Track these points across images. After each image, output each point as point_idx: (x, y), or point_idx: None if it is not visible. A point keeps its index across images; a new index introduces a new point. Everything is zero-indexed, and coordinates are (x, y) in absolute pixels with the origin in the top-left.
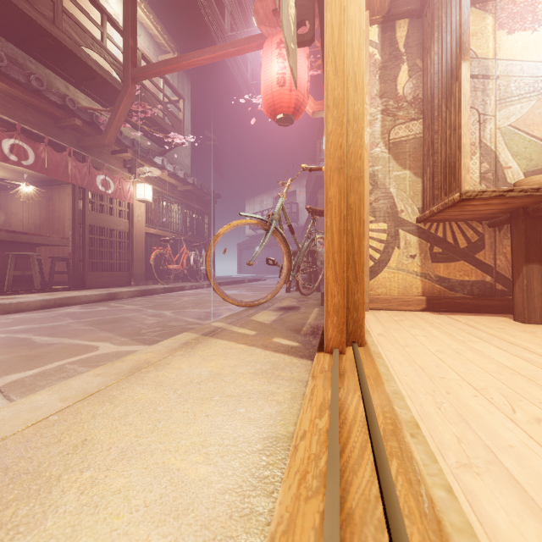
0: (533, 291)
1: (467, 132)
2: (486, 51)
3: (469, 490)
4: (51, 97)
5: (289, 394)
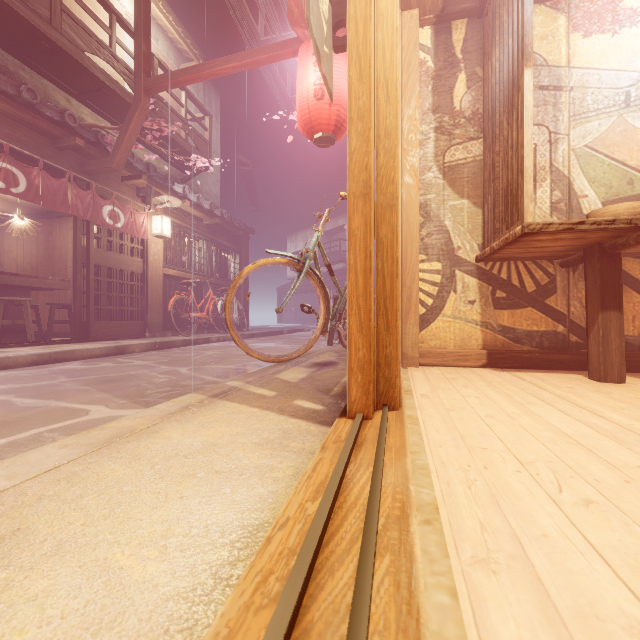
0: (611, 344)
1: (529, 153)
2: (558, 57)
3: (478, 594)
4: (46, 112)
5: (292, 469)
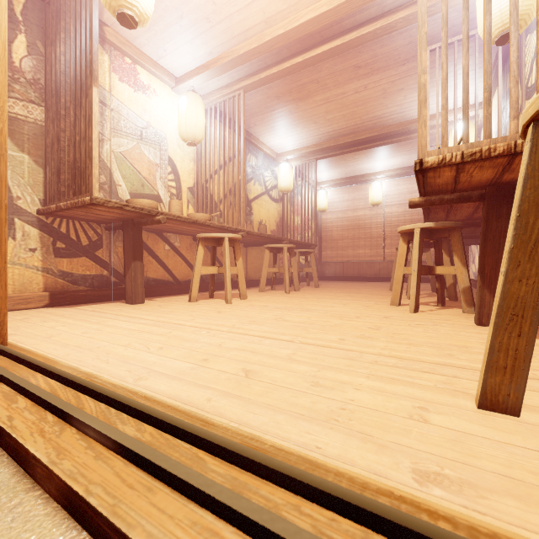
0: (138, 281)
1: (97, 147)
2: (104, 82)
3: (146, 386)
4: None
5: None
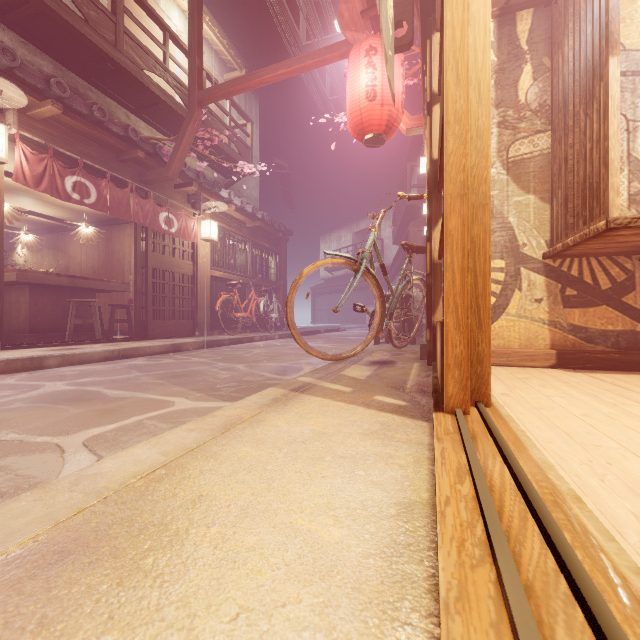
0: None
1: (615, 144)
2: (637, 40)
3: None
4: (113, 128)
5: (410, 457)
